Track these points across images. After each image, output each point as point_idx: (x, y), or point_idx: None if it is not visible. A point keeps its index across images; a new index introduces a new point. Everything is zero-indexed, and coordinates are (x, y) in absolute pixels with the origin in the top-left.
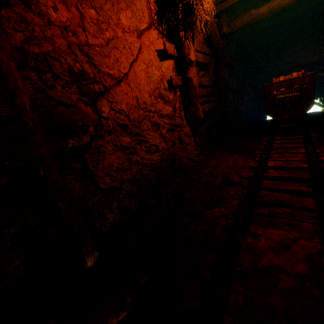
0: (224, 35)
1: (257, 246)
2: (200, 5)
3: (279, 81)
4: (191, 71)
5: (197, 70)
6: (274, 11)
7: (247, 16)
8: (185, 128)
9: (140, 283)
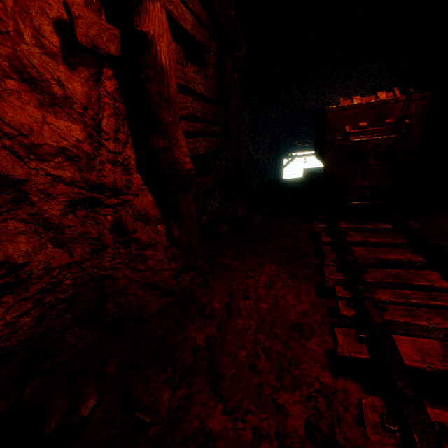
0: None
1: None
2: None
3: (358, 104)
4: (149, 14)
5: (180, 54)
6: None
7: None
8: (139, 198)
9: None
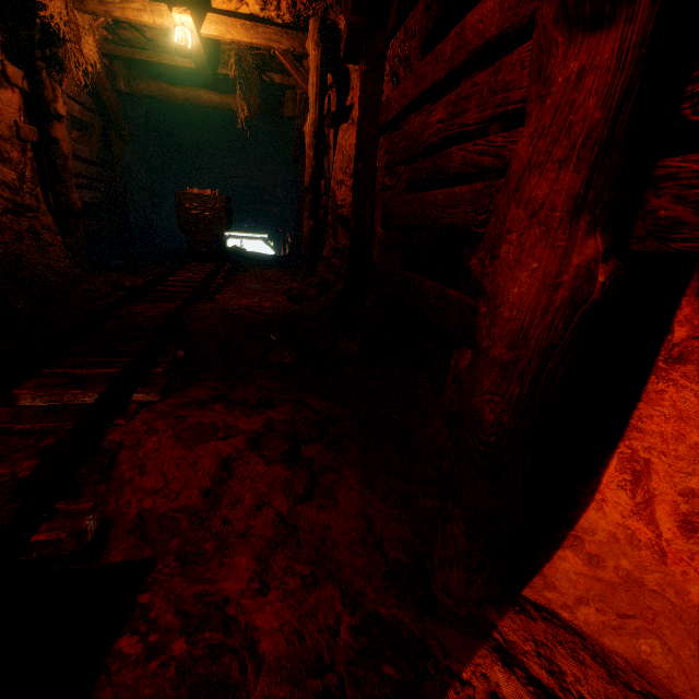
0: (120, 92)
1: (137, 309)
2: (77, 45)
3: (192, 193)
4: (58, 129)
5: (69, 127)
6: (191, 103)
7: (157, 86)
8: (45, 217)
9: (6, 346)
